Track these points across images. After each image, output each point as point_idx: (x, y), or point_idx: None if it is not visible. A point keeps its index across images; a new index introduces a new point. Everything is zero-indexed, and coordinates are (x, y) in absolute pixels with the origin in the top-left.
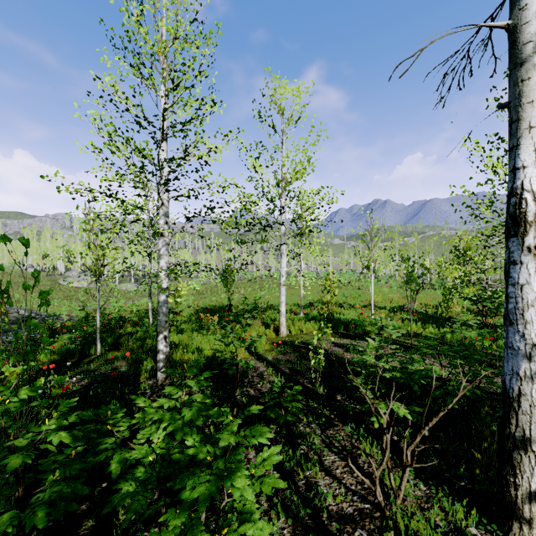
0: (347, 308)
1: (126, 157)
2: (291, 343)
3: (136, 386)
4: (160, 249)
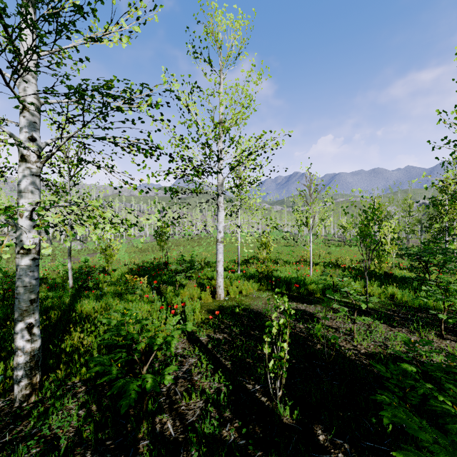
0: (283, 264)
1: None
2: (230, 310)
3: None
4: (20, 183)
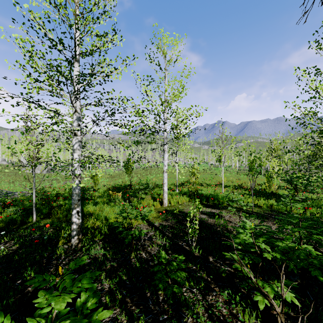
0: (206, 186)
1: (44, 71)
2: (171, 212)
3: (55, 250)
4: (74, 145)
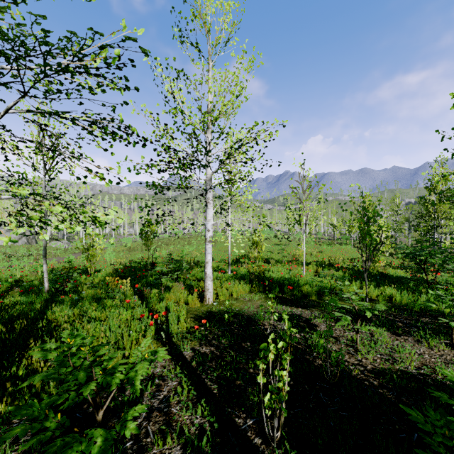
0: (274, 264)
1: None
2: (218, 317)
3: None
4: None
